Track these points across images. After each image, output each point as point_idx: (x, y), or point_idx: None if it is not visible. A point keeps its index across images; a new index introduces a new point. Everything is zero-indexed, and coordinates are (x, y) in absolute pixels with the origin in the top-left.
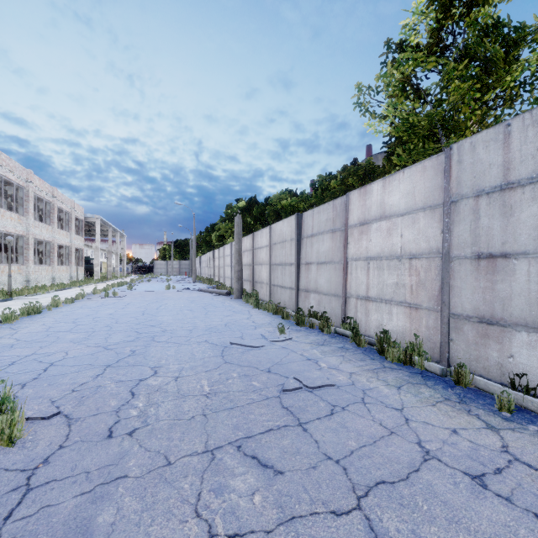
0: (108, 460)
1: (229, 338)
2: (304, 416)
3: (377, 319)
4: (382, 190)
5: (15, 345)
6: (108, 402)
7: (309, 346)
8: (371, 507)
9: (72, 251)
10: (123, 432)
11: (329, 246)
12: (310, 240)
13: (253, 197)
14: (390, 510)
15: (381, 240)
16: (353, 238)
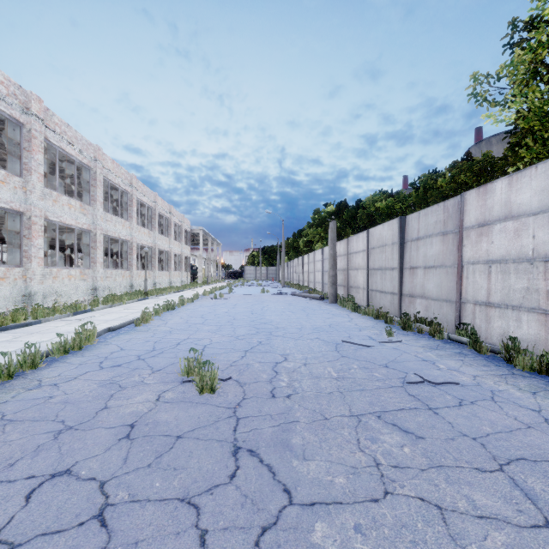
0: (281, 410)
1: (338, 337)
2: (432, 403)
3: (500, 326)
4: (508, 188)
5: (172, 332)
6: (260, 375)
7: (422, 349)
8: (514, 472)
9: (183, 259)
10: (282, 395)
11: (439, 250)
12: (415, 244)
13: (343, 201)
14: (534, 477)
15: (506, 242)
16: (469, 240)
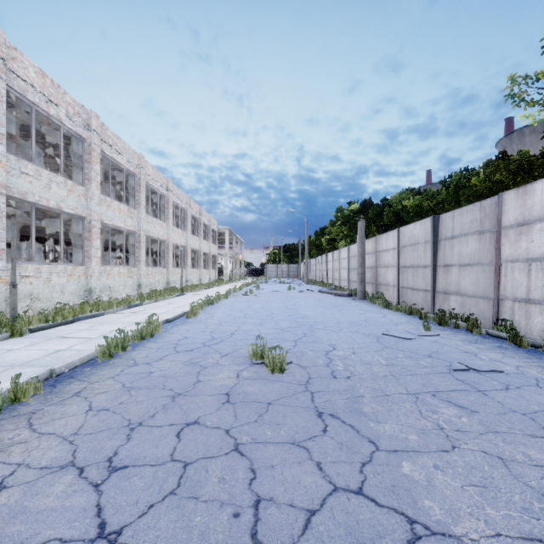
0: (345, 387)
1: (377, 331)
2: (481, 387)
3: (541, 321)
4: None
5: (222, 324)
6: (316, 360)
7: (461, 343)
8: None
9: (210, 257)
10: (342, 376)
11: (476, 248)
12: (450, 242)
13: (368, 199)
14: None
15: None
16: (508, 239)
